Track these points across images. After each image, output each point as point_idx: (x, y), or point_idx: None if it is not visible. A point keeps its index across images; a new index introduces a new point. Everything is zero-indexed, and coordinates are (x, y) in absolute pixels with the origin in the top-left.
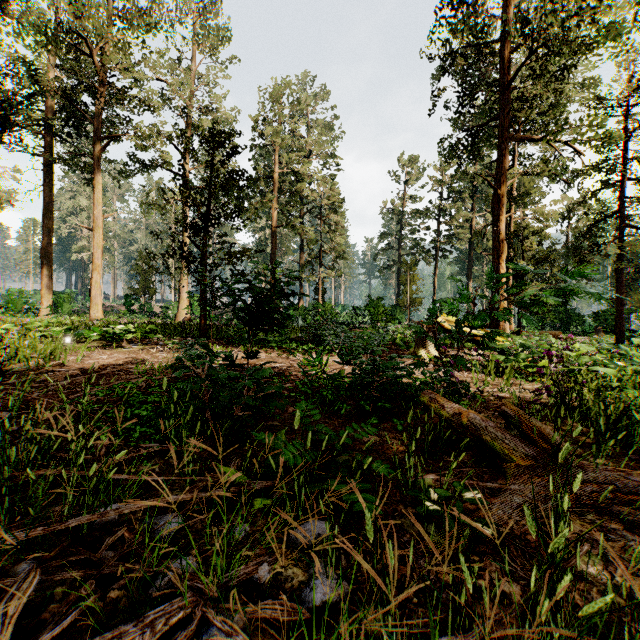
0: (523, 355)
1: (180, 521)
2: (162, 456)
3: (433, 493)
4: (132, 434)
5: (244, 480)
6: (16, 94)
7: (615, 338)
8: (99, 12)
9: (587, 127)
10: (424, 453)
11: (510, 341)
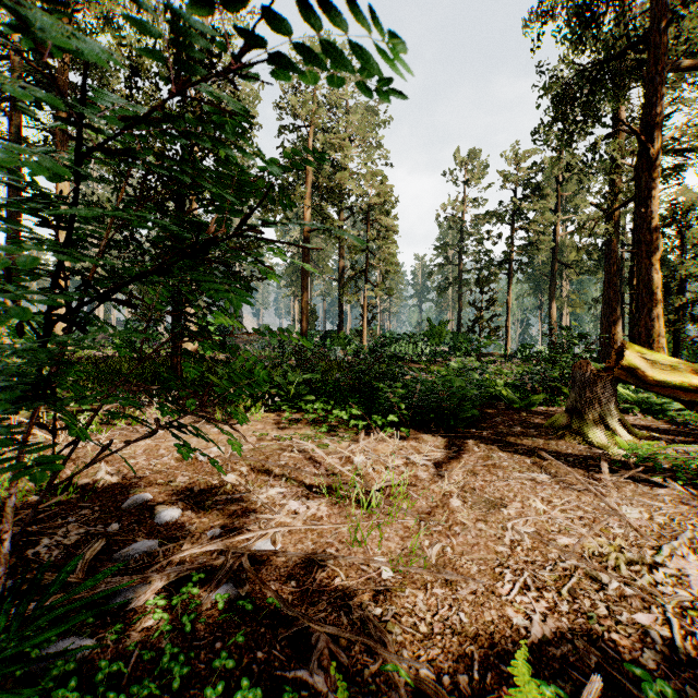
0: None
1: None
2: None
3: None
4: None
5: None
6: None
7: None
8: None
9: None
10: None
11: None
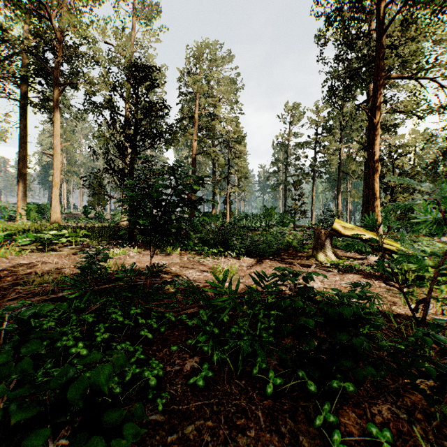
0: (430, 263)
1: None
2: None
3: None
4: None
5: None
6: None
7: None
8: None
9: None
10: None
11: (407, 247)
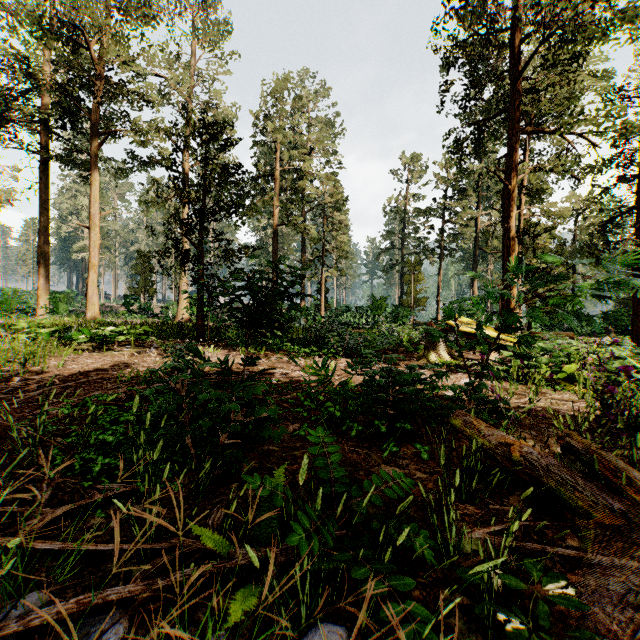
0: (546, 360)
1: (122, 631)
2: (125, 500)
3: (495, 577)
4: (92, 467)
5: (224, 549)
6: (12, 90)
7: (631, 339)
8: (95, 3)
9: (605, 117)
10: (461, 494)
11: None
